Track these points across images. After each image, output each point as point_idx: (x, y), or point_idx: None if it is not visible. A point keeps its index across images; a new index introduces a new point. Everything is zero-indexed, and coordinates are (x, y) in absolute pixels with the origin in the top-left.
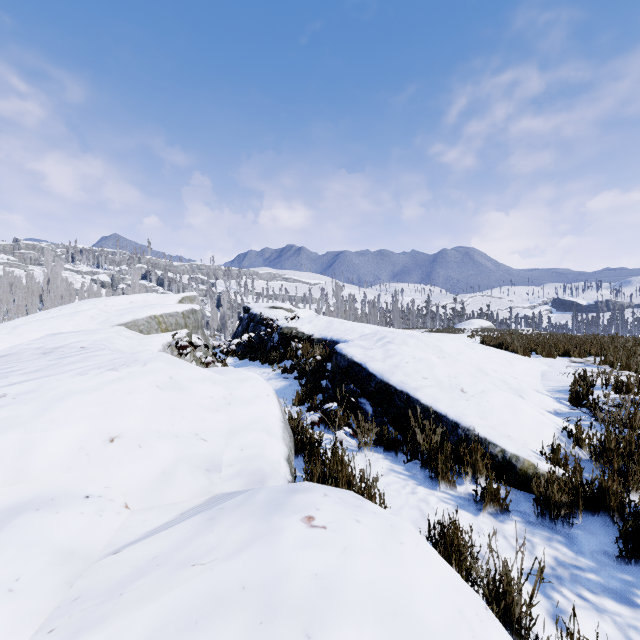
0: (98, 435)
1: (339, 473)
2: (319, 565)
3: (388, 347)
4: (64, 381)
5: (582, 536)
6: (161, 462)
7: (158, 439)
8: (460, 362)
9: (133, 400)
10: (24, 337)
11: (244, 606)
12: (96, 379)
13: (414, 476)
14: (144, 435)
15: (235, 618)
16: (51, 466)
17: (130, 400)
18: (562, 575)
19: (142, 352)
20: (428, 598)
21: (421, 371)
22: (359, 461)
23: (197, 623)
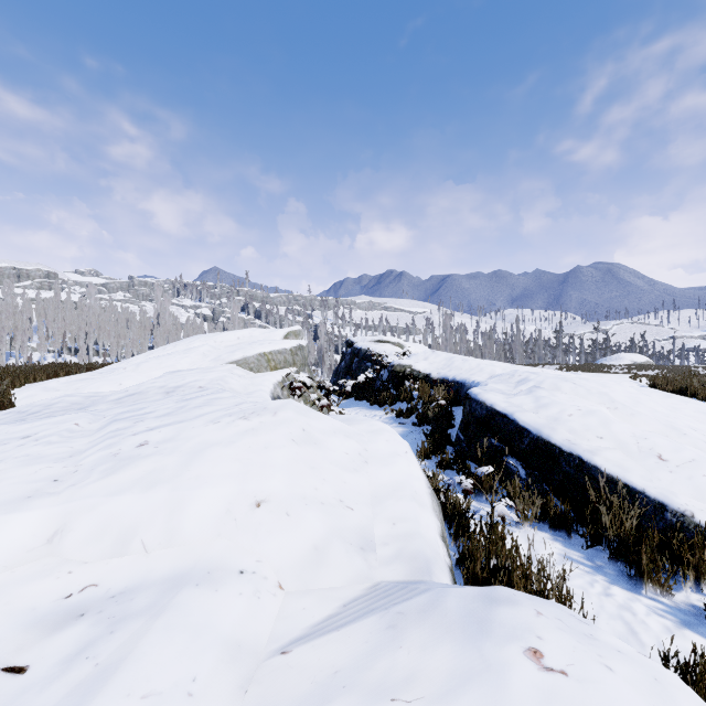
0: (244, 498)
1: (513, 562)
2: None
3: (538, 394)
4: (199, 429)
5: None
6: (312, 535)
7: (305, 507)
8: (641, 415)
9: (272, 457)
10: (147, 375)
11: None
12: (229, 429)
13: (601, 569)
14: (291, 501)
15: None
16: (201, 530)
17: (269, 457)
18: None
19: (256, 393)
20: None
21: (593, 428)
22: (519, 540)
23: None
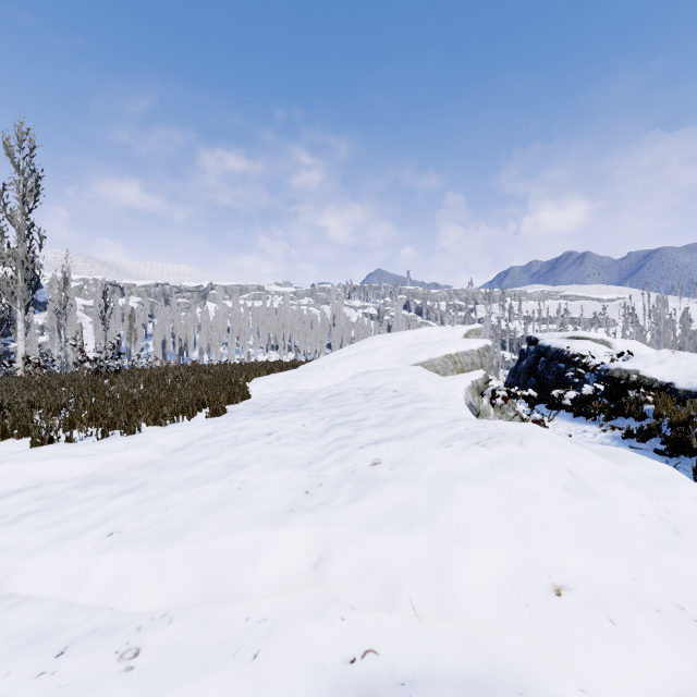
0: (532, 574)
1: None
2: None
3: None
4: (430, 452)
5: None
6: (666, 673)
7: (637, 614)
8: None
9: (550, 514)
10: (342, 374)
11: None
12: (467, 457)
13: None
14: (611, 599)
15: None
16: (480, 607)
17: (545, 512)
18: None
19: (450, 399)
20: None
21: None
22: None
23: None
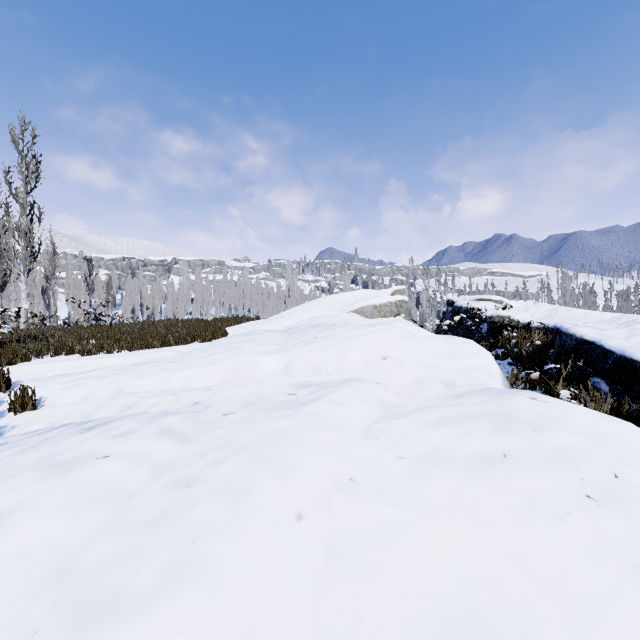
0: (376, 355)
1: None
2: (542, 413)
3: (635, 326)
4: (344, 332)
5: None
6: (415, 374)
7: (411, 362)
8: None
9: (391, 340)
10: (296, 319)
11: (490, 418)
12: (362, 331)
13: None
14: (403, 358)
15: (485, 421)
16: (354, 368)
17: (389, 340)
18: None
19: None
20: (637, 444)
21: None
22: None
23: (463, 419)
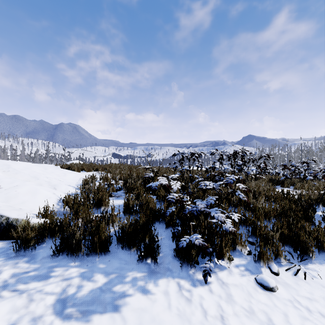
0: None
1: None
2: None
3: None
4: None
5: (42, 252)
6: None
7: None
8: (21, 173)
9: None
10: None
11: None
12: None
13: None
14: None
15: None
16: None
17: None
18: (10, 283)
19: None
20: None
21: None
22: None
23: None
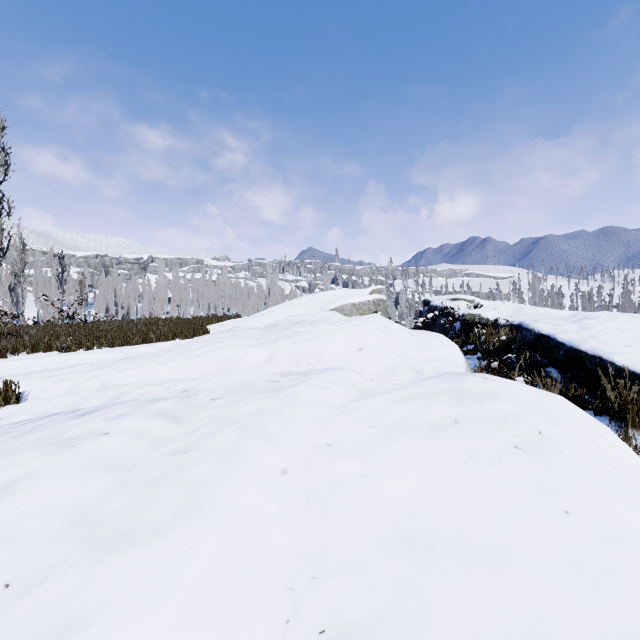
0: (353, 346)
1: None
2: (489, 388)
3: (585, 322)
4: (324, 326)
5: None
6: (388, 363)
7: (384, 352)
8: None
9: (366, 333)
10: (278, 317)
11: (447, 394)
12: (341, 325)
13: None
14: (377, 349)
15: (443, 396)
16: (333, 358)
17: (365, 333)
18: None
19: None
20: (561, 410)
21: (623, 340)
22: None
23: (425, 396)
